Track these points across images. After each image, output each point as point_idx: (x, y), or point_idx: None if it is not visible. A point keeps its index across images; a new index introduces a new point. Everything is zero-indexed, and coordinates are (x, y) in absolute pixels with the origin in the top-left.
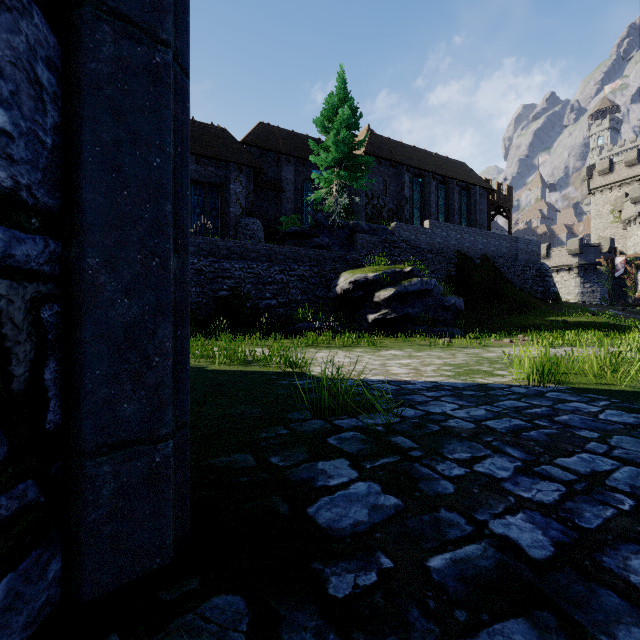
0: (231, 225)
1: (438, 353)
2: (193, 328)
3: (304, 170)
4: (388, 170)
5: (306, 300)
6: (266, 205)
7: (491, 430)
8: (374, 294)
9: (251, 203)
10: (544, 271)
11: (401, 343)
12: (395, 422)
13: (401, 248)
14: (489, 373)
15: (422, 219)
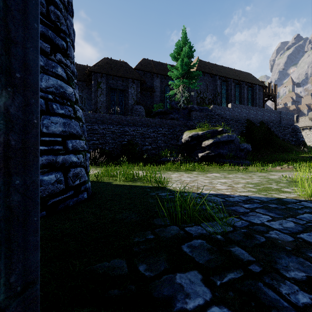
0: (129, 109)
1: (241, 175)
2: (110, 160)
3: (165, 81)
4: (208, 78)
5: (166, 146)
6: (146, 99)
7: (309, 244)
8: (202, 142)
9: (139, 98)
10: (296, 129)
11: (217, 169)
12: (229, 231)
13: (216, 118)
14: (279, 190)
15: (227, 103)
